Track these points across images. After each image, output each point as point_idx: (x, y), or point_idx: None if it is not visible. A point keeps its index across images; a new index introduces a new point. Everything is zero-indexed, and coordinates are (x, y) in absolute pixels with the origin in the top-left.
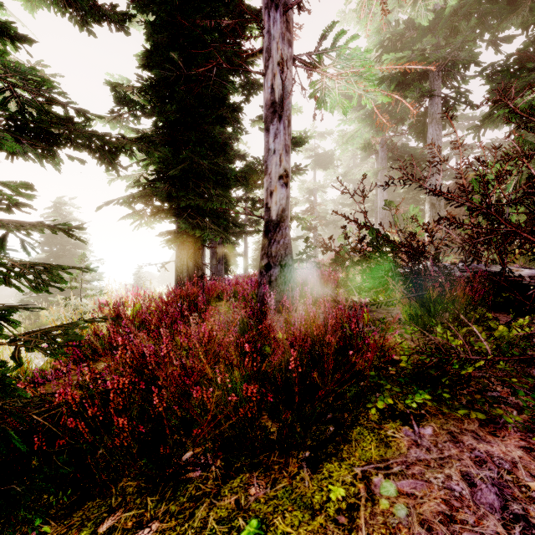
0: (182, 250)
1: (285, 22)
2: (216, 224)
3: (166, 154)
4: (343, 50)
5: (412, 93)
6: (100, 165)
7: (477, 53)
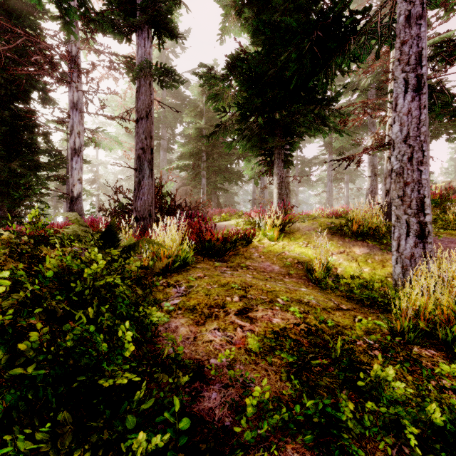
0: (5, 206)
1: (81, 116)
2: None
3: (2, 153)
4: (107, 133)
5: None
6: None
7: (177, 127)
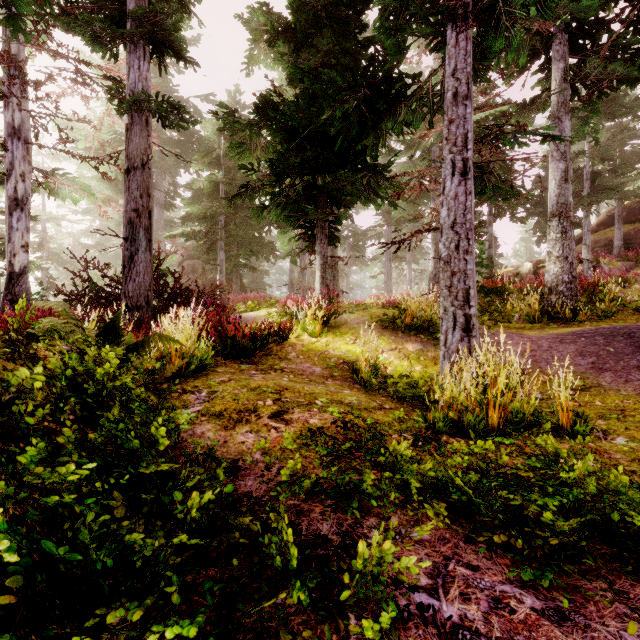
0: None
1: (26, 149)
2: None
3: None
4: (71, 179)
5: None
6: None
7: (180, 175)
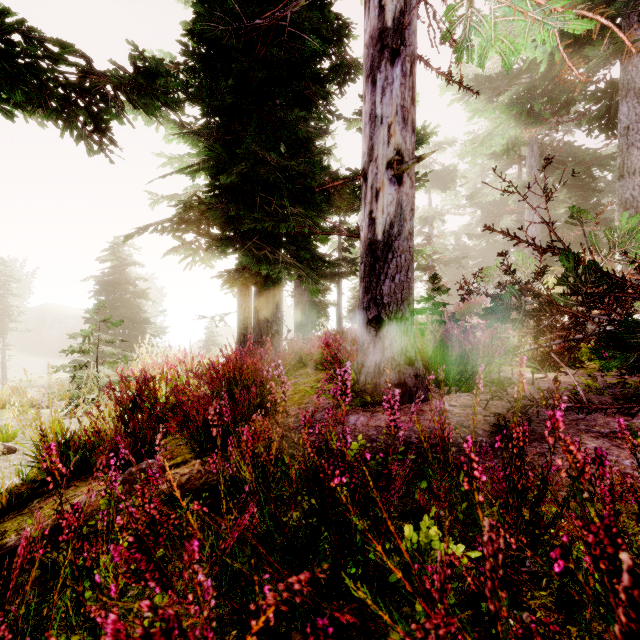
0: (246, 296)
1: None
2: (296, 260)
3: (219, 152)
4: None
5: (598, 48)
6: (76, 140)
7: None
